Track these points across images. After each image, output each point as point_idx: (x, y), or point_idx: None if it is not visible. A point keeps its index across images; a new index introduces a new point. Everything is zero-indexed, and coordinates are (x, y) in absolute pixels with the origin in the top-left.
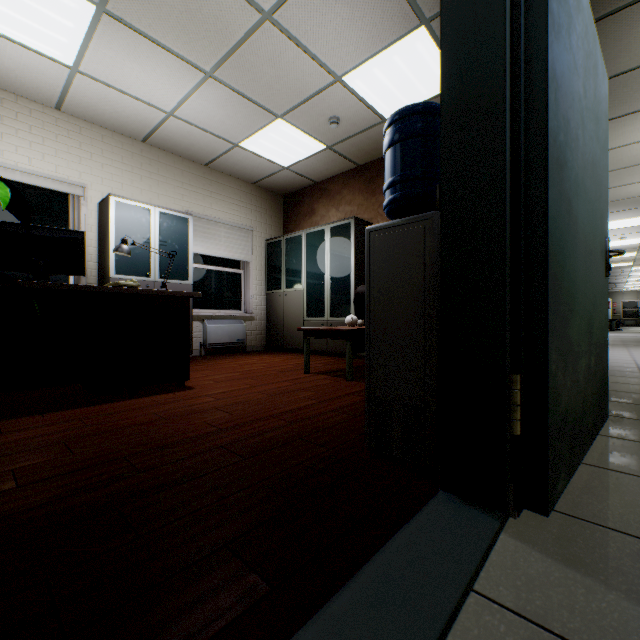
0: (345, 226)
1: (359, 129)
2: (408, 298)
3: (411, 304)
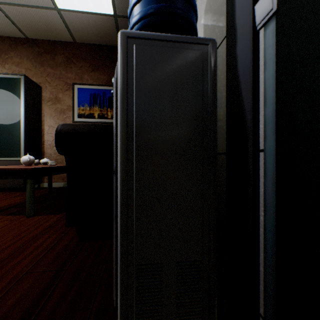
0: (14, 80)
1: (32, 2)
2: (184, 132)
3: (188, 140)
